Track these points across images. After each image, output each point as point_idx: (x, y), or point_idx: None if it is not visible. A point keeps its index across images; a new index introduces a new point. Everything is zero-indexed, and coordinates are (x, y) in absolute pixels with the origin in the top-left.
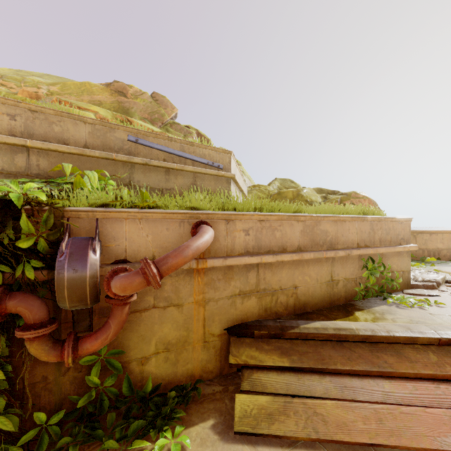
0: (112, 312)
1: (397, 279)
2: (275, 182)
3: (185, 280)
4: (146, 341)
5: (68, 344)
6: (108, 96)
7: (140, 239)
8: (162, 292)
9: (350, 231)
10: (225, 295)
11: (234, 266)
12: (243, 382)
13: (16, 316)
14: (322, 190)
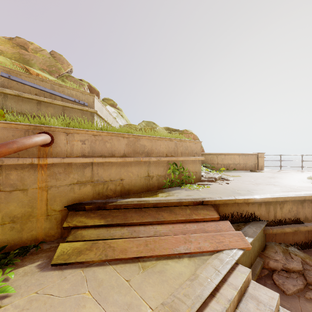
0: None
1: (192, 176)
2: (142, 123)
3: (30, 172)
4: None
5: None
6: (9, 48)
7: None
8: (8, 180)
9: (161, 146)
10: (65, 183)
11: (73, 164)
12: (69, 236)
13: None
14: (169, 128)
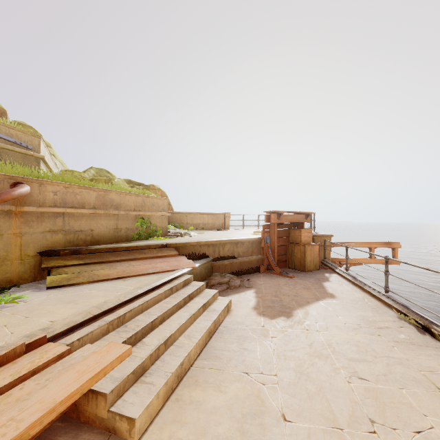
0: None
1: (159, 231)
2: (91, 170)
3: (5, 219)
4: None
5: None
6: None
7: None
8: None
9: (129, 201)
10: (38, 231)
11: (45, 213)
12: (52, 273)
13: None
14: (131, 181)
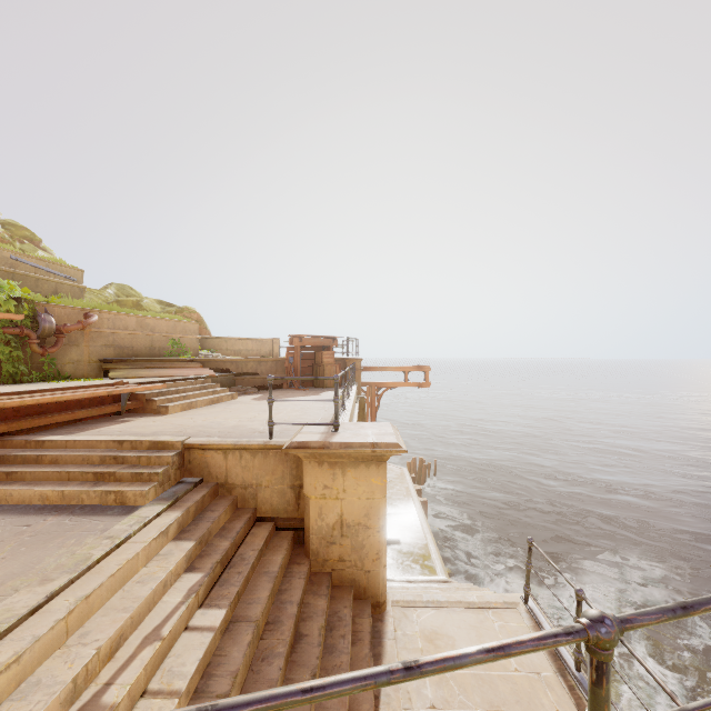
0: (59, 340)
1: (190, 352)
2: (112, 287)
3: (81, 336)
4: (65, 358)
5: (46, 347)
6: None
7: (62, 317)
8: (71, 339)
9: (163, 325)
10: (99, 345)
11: (103, 333)
12: (111, 371)
13: (23, 337)
14: (162, 302)
